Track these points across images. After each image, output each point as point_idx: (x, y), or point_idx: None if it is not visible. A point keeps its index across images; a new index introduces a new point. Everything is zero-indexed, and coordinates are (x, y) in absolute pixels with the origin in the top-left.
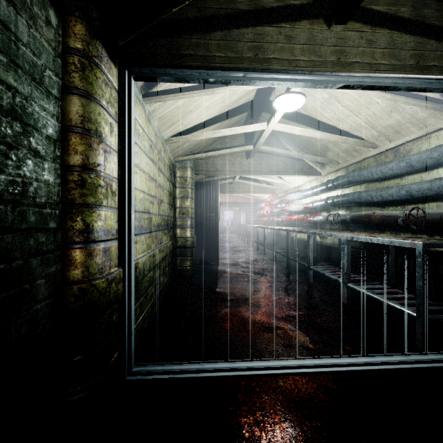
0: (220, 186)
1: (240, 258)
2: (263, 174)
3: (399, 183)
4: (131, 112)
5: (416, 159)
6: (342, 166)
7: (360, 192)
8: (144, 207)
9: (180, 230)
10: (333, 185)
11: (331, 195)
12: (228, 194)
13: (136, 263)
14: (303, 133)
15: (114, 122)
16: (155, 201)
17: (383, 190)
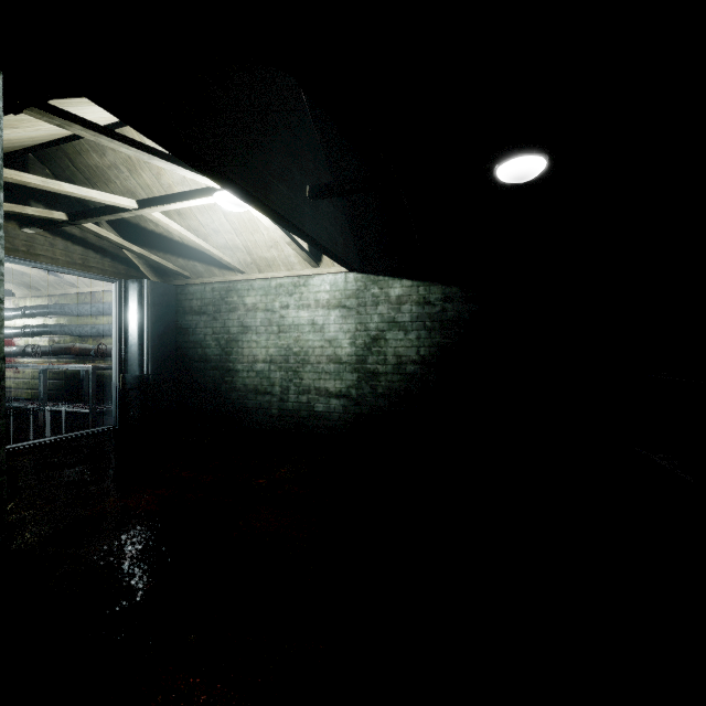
0: None
1: None
2: None
3: (95, 322)
4: None
5: (103, 308)
6: (45, 294)
7: (62, 326)
8: None
9: None
10: (32, 314)
11: (31, 323)
12: None
13: None
14: None
15: None
16: None
17: (81, 326)
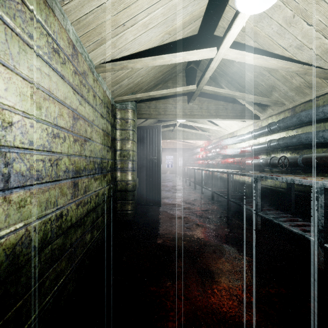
0: (162, 133)
1: (180, 197)
2: (204, 117)
3: None
4: None
5: None
6: (288, 107)
7: (317, 132)
8: (27, 140)
9: (120, 173)
10: (278, 127)
11: (272, 138)
12: (169, 142)
13: None
14: (258, 62)
15: None
16: (70, 136)
17: None
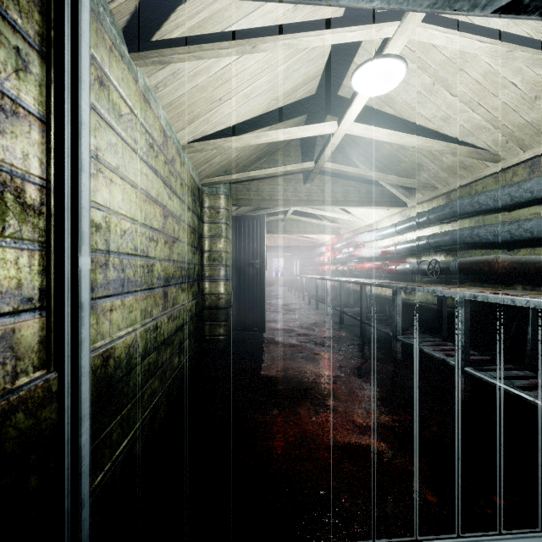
0: (267, 224)
1: (294, 321)
2: (327, 204)
3: (538, 213)
4: (78, 42)
5: None
6: (441, 192)
7: (472, 228)
8: (133, 246)
9: (209, 283)
10: (427, 220)
11: (423, 234)
12: (278, 236)
13: (105, 350)
14: (391, 139)
15: (33, 52)
16: (161, 238)
17: (513, 223)
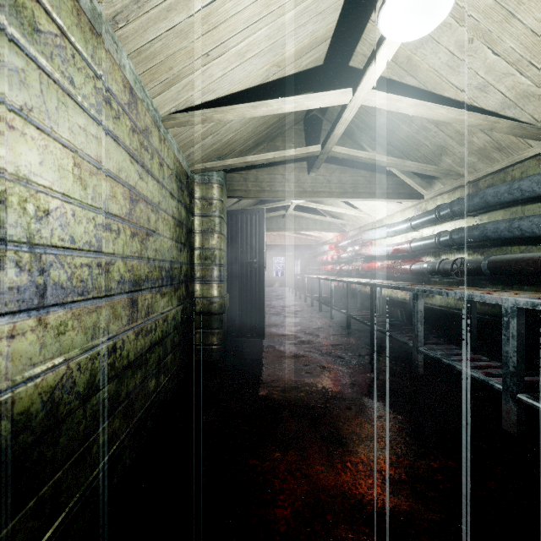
0: (267, 221)
1: (296, 325)
2: (334, 196)
3: None
4: None
5: None
6: (467, 180)
7: (511, 220)
8: (68, 235)
9: (201, 285)
10: (451, 212)
11: (443, 229)
12: (278, 234)
13: None
14: (417, 111)
15: None
16: (126, 229)
17: None
